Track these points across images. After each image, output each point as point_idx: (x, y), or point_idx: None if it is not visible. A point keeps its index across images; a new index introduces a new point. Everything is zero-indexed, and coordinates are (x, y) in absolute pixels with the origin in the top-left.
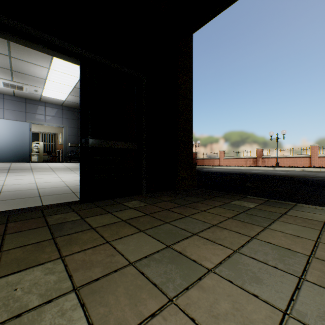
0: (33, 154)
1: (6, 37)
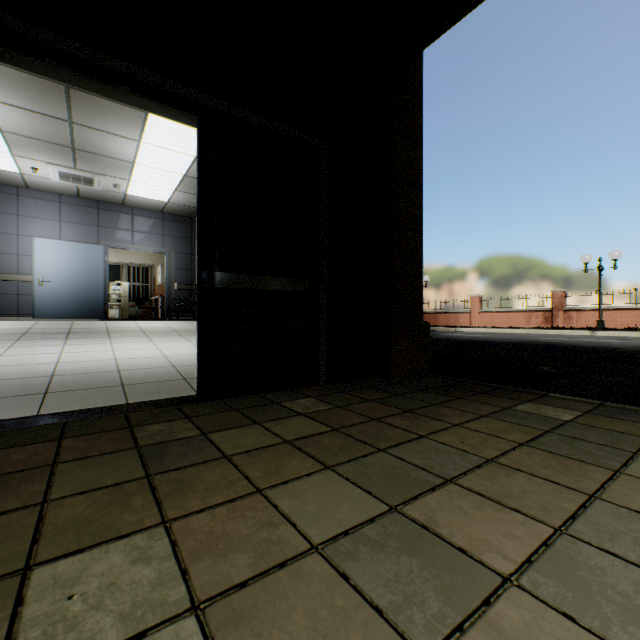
0: (111, 305)
1: (62, 77)
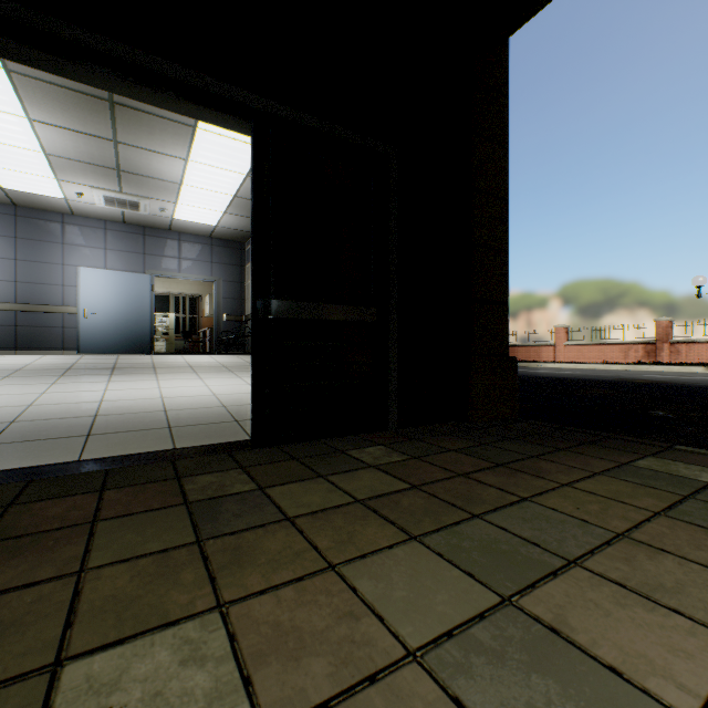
0: (157, 338)
1: (104, 85)
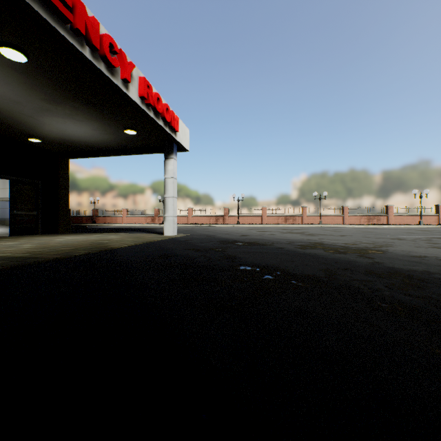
0: None
1: None
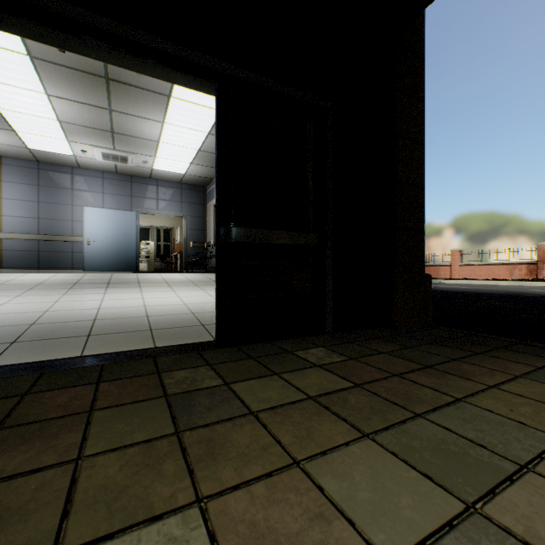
0: (141, 260)
1: (100, 56)
